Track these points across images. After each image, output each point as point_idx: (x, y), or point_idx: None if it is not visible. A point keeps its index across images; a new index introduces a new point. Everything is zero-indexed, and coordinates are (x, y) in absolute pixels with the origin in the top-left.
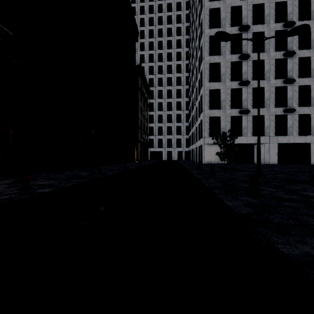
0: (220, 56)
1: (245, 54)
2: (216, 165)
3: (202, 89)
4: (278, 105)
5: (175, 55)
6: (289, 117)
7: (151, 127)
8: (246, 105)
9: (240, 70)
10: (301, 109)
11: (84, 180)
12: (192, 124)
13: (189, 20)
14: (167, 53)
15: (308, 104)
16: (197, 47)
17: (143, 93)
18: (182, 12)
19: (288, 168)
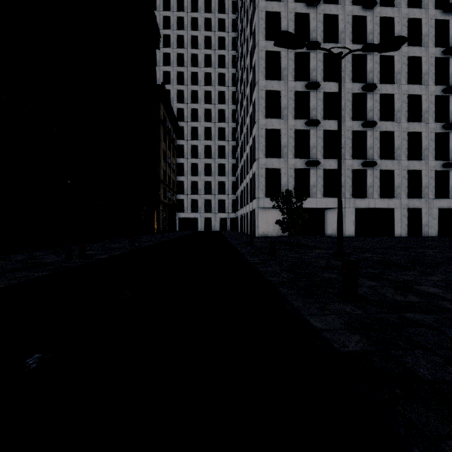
0: (280, 82)
1: (314, 82)
2: (275, 239)
3: (255, 128)
4: (355, 156)
5: (216, 77)
6: (369, 172)
7: (181, 181)
8: (314, 154)
9: (307, 104)
10: (383, 163)
11: (42, 273)
12: (241, 179)
13: (237, 29)
14: (205, 73)
15: (391, 157)
16: (249, 67)
17: (169, 130)
18: (227, 16)
19: (371, 242)
